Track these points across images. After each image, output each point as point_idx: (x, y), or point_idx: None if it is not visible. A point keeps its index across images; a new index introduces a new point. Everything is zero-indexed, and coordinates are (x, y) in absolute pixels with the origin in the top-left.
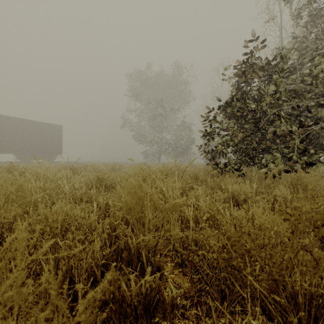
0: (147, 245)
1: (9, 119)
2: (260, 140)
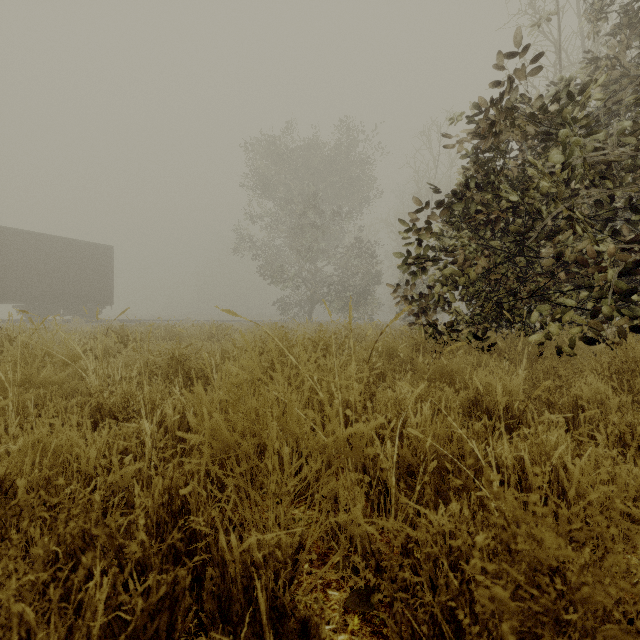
0: (271, 556)
1: (3, 232)
2: (525, 275)
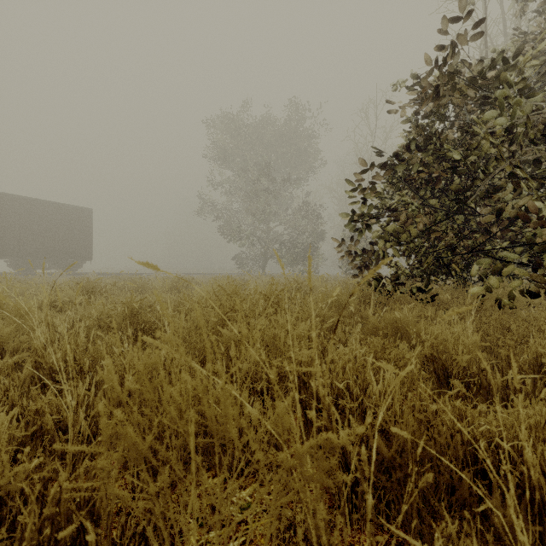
0: None
1: None
2: (462, 231)
